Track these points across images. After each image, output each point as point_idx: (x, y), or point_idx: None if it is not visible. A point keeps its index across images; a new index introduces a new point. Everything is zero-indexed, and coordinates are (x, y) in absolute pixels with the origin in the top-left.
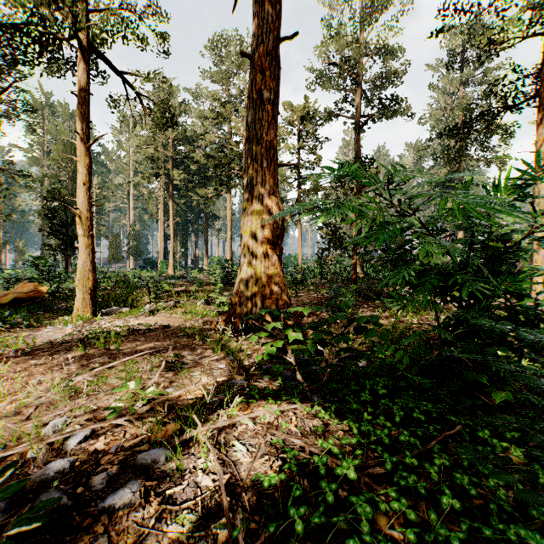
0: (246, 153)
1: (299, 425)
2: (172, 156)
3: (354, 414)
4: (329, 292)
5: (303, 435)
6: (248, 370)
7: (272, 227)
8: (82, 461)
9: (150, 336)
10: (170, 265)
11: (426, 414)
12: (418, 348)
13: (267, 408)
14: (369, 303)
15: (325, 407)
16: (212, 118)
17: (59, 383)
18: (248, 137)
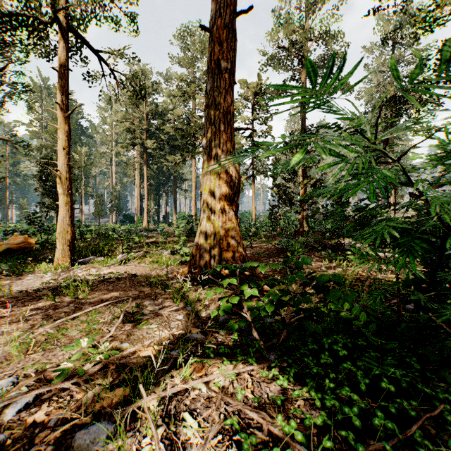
0: (205, 118)
1: (256, 391)
2: (146, 129)
3: (313, 376)
4: (280, 244)
5: (260, 404)
6: (205, 322)
7: (229, 185)
8: (16, 437)
9: (118, 284)
10: (144, 220)
11: (390, 378)
12: (374, 303)
13: (221, 370)
14: (315, 253)
15: (282, 367)
16: (179, 95)
17: (19, 336)
18: (207, 103)
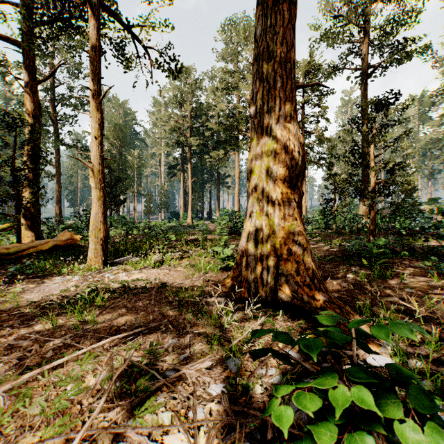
0: (253, 76)
1: None
2: (190, 127)
3: None
4: (347, 246)
5: None
6: (263, 418)
7: (289, 164)
8: None
9: (142, 298)
10: (189, 216)
11: None
12: None
13: None
14: (401, 260)
15: None
16: (222, 87)
17: None
18: (257, 54)
